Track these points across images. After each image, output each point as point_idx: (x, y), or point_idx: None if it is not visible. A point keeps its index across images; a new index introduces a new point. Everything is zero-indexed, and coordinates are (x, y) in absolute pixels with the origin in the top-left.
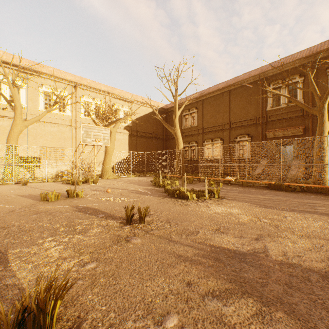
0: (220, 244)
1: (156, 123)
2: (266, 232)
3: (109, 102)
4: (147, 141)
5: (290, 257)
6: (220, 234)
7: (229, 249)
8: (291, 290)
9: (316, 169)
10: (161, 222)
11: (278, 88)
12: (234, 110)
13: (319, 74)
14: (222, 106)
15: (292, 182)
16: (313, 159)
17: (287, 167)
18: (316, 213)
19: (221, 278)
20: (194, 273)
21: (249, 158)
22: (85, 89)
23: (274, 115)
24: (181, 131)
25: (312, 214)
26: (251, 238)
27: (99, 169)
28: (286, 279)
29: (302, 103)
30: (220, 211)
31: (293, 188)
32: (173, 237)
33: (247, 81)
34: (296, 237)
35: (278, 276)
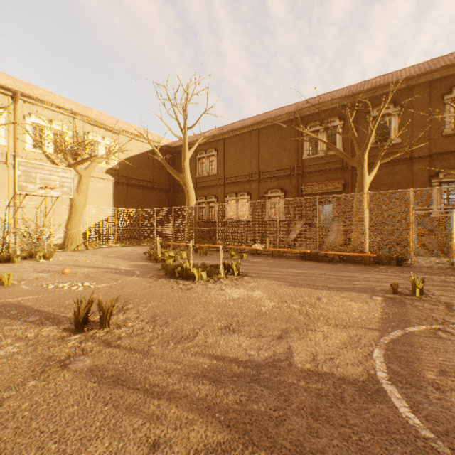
0: (226, 354)
1: (157, 167)
2: (294, 324)
3: (80, 129)
4: (145, 192)
5: (320, 362)
6: (230, 334)
7: (237, 360)
8: (317, 425)
9: (356, 233)
10: (141, 323)
11: (316, 132)
12: (264, 156)
13: (359, 119)
14: (249, 149)
15: (330, 250)
16: (353, 221)
17: (324, 231)
18: (355, 289)
19: (215, 421)
20: (171, 418)
21: (282, 219)
22: (35, 104)
23: (312, 166)
24: (195, 180)
25: (350, 292)
26: (273, 336)
27: (61, 236)
28: (312, 404)
29: (341, 151)
30: (237, 296)
31: (331, 257)
32: (153, 348)
33: (280, 120)
34: (330, 328)
35: (302, 400)
